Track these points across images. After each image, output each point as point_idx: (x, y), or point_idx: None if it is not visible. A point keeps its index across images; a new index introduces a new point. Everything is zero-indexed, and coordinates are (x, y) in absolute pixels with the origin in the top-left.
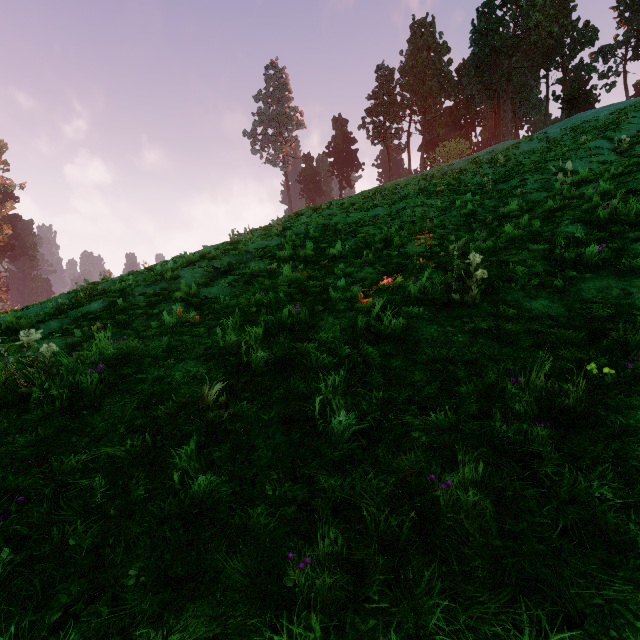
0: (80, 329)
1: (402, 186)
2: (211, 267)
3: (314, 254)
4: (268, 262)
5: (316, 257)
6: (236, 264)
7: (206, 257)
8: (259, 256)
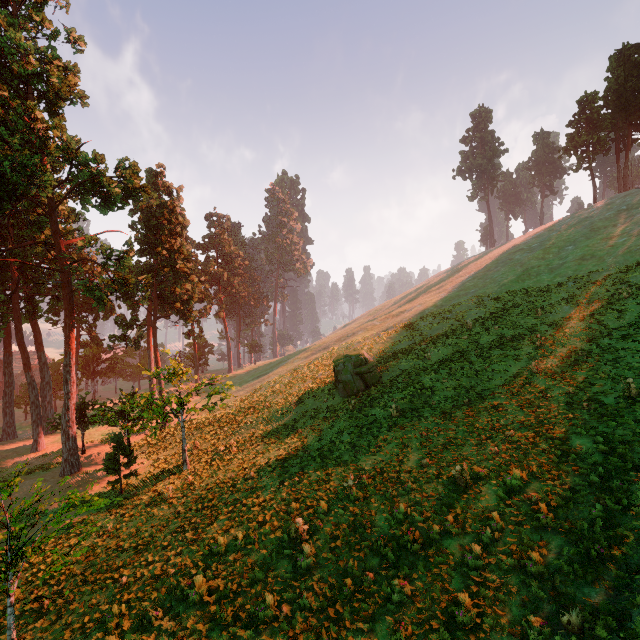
0: (446, 321)
1: (576, 236)
2: (473, 303)
3: (510, 298)
4: (494, 302)
5: (511, 299)
6: (481, 301)
7: (469, 299)
8: (490, 299)
